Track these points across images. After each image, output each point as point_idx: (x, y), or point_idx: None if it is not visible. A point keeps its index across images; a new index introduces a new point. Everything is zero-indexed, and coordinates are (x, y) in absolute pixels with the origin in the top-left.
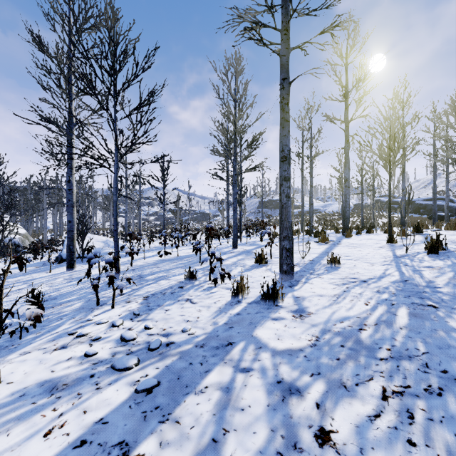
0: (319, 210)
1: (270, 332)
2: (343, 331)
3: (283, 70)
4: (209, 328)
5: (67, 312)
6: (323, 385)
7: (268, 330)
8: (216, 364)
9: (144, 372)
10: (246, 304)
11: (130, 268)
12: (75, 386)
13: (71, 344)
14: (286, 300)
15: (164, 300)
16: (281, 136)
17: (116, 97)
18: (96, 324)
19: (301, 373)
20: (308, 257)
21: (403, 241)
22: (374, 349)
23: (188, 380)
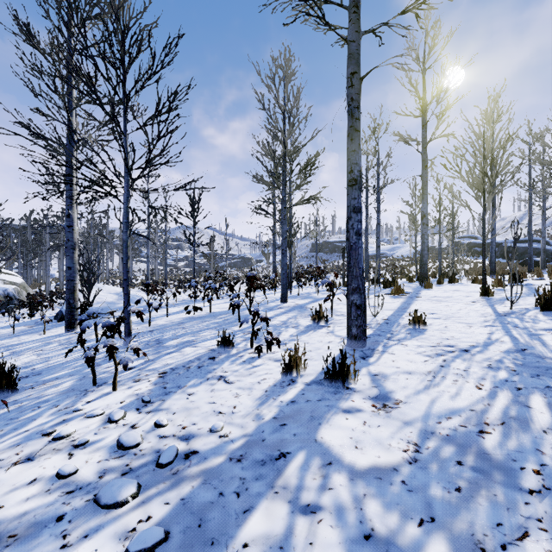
0: (385, 254)
1: (342, 434)
2: (454, 435)
3: (352, 61)
4: (250, 425)
5: (49, 396)
6: (444, 547)
7: (340, 430)
8: (261, 495)
9: (145, 511)
10: (303, 385)
11: (147, 329)
12: (27, 540)
13: (42, 453)
14: (360, 379)
15: (187, 378)
16: (348, 151)
17: (126, 101)
18: (86, 417)
19: (401, 518)
20: (381, 315)
21: (501, 294)
22: (513, 471)
23: (215, 528)
